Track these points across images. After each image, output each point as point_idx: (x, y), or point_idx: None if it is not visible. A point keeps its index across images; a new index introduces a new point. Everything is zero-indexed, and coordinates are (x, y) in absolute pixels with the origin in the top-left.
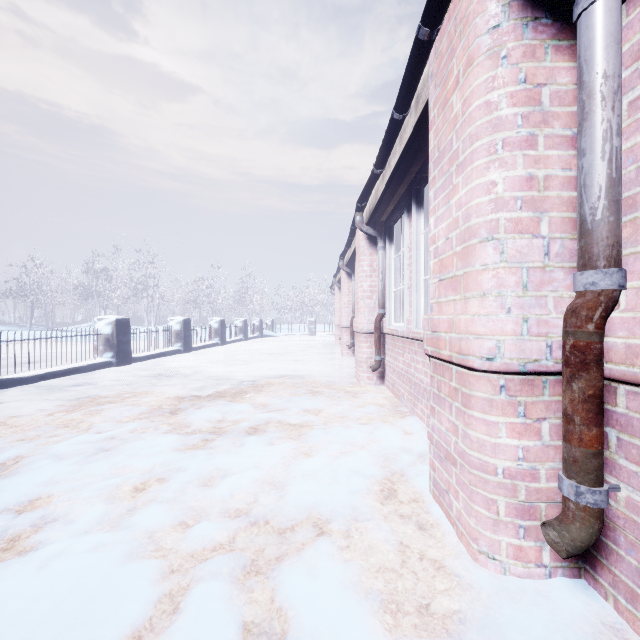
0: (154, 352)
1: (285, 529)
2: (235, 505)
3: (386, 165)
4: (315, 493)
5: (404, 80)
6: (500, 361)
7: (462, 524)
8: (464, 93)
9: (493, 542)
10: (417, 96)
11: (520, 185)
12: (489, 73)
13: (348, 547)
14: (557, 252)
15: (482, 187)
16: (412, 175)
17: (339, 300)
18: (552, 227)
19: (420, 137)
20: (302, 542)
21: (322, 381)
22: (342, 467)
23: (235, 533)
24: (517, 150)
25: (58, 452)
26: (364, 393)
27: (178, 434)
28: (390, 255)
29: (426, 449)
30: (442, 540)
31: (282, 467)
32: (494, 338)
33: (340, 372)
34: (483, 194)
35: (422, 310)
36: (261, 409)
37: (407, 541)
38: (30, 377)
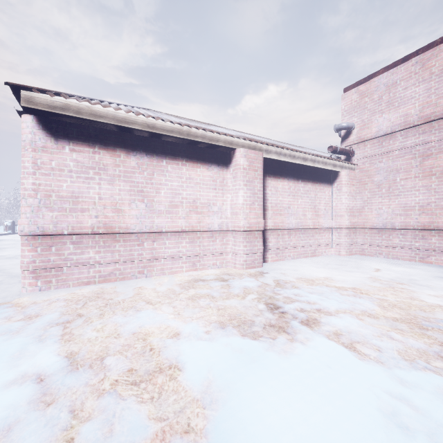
0: None
1: None
2: None
3: None
4: None
5: None
6: None
7: None
8: None
9: None
10: None
11: None
12: None
13: None
14: None
15: None
16: None
17: None
18: None
19: None
20: None
21: None
22: None
23: None
24: None
25: None
26: None
27: None
28: None
29: None
30: None
31: None
32: None
33: None
34: None
35: None
36: None
37: None
38: None
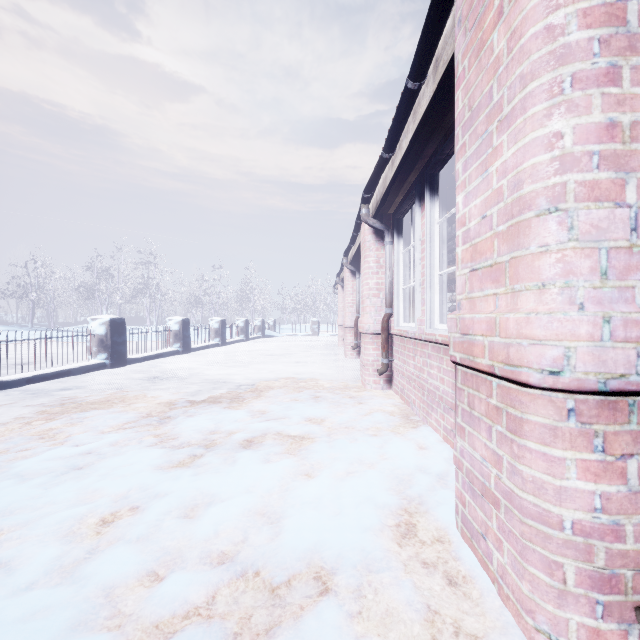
0: (151, 353)
1: (279, 584)
2: (219, 547)
3: (396, 148)
4: (317, 530)
5: (422, 37)
6: (570, 376)
7: (508, 585)
8: (511, 23)
9: (557, 620)
10: (436, 59)
11: (597, 135)
12: None
13: (360, 614)
14: None
15: (540, 142)
16: (425, 159)
17: (342, 299)
18: None
19: (437, 111)
20: (300, 604)
21: (325, 385)
22: (349, 493)
23: (216, 590)
24: (593, 87)
25: (23, 471)
26: (371, 399)
27: (163, 448)
28: (398, 250)
29: (445, 469)
30: (481, 603)
31: (279, 492)
32: (561, 344)
33: (344, 375)
34: (542, 151)
35: (437, 309)
36: (258, 418)
37: (435, 604)
38: (16, 380)
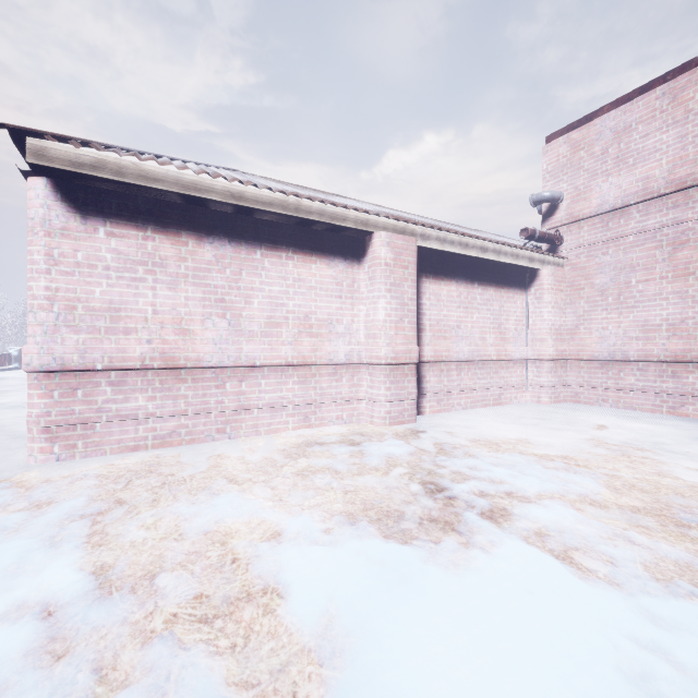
0: None
1: None
2: None
3: None
4: None
5: None
6: None
7: None
8: None
9: None
10: None
11: None
12: None
13: None
14: None
15: None
16: None
17: None
18: None
19: None
20: None
21: None
22: None
23: None
24: None
25: None
26: None
27: None
28: None
29: None
30: None
31: None
32: None
33: None
34: None
35: None
36: None
37: None
38: None
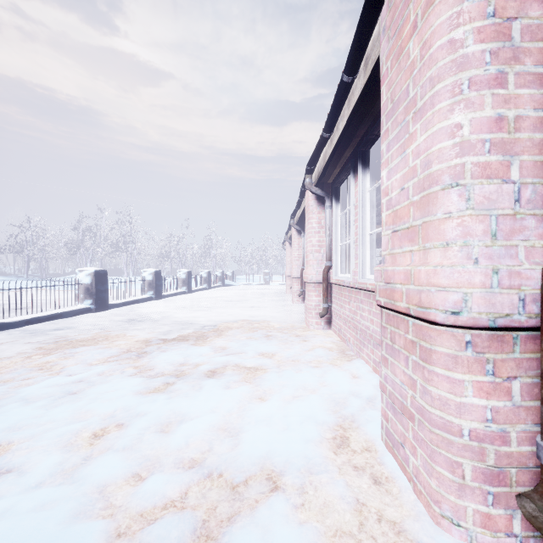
0: (129, 299)
1: (238, 483)
2: (189, 455)
3: (334, 129)
4: (269, 442)
5: (354, 40)
6: (467, 315)
7: (421, 482)
8: (423, 36)
9: (458, 508)
10: (366, 58)
11: (488, 126)
12: (453, 9)
13: (303, 505)
14: (529, 198)
15: (445, 131)
16: (358, 138)
17: (290, 254)
18: (523, 171)
19: (367, 100)
20: (255, 498)
21: (275, 326)
22: (295, 413)
23: (187, 487)
24: (485, 89)
25: (27, 396)
26: (313, 337)
27: (142, 377)
28: (336, 213)
29: (374, 394)
30: (399, 497)
31: (237, 412)
32: (460, 291)
33: (291, 317)
34: (446, 138)
35: (368, 262)
36: (220, 352)
37: (363, 498)
38: (17, 322)
